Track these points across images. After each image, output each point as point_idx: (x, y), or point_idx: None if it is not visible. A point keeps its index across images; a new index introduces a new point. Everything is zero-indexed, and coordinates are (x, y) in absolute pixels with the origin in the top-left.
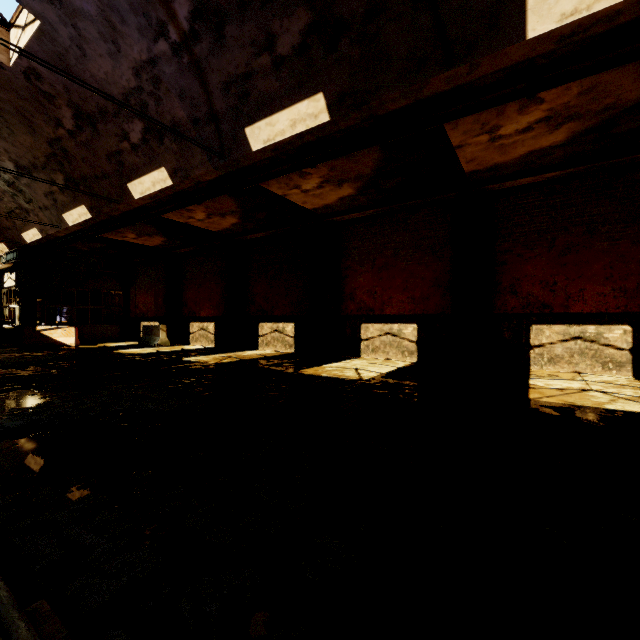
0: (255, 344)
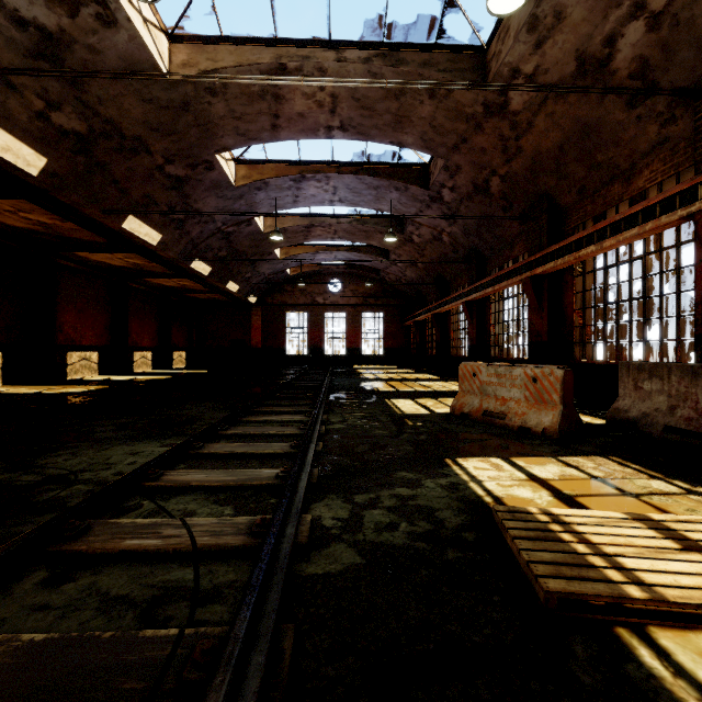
0: None
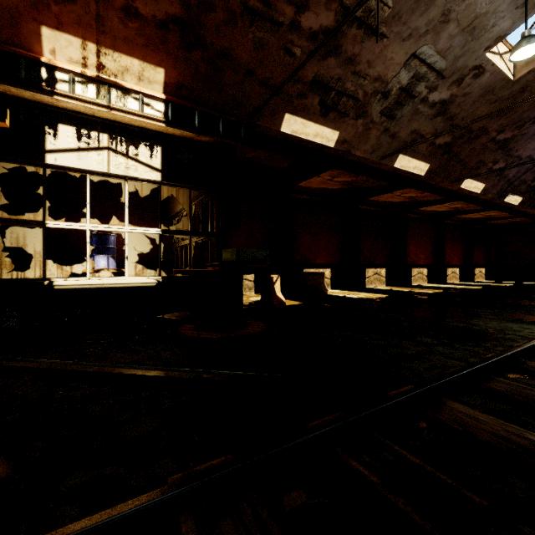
0: (363, 284)
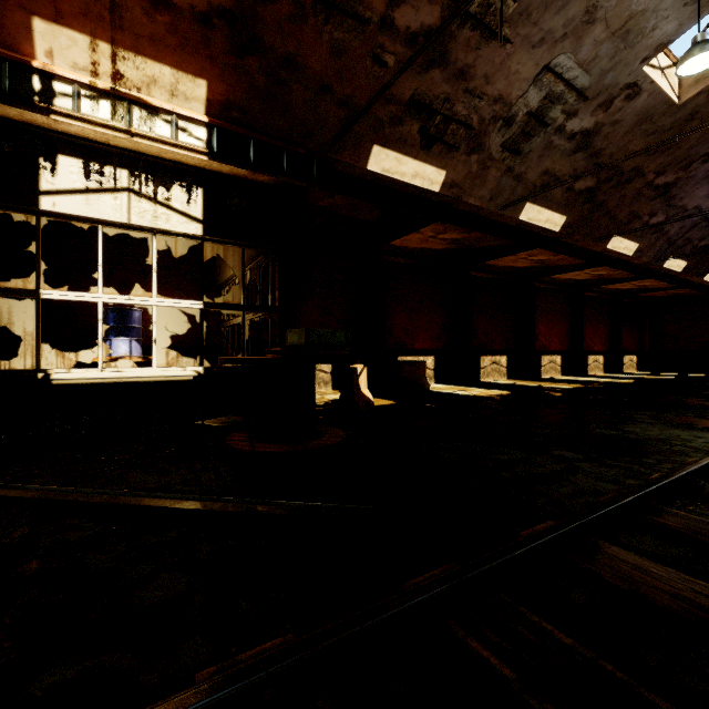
0: (478, 376)
